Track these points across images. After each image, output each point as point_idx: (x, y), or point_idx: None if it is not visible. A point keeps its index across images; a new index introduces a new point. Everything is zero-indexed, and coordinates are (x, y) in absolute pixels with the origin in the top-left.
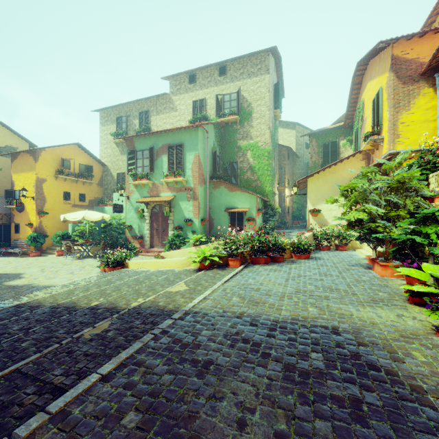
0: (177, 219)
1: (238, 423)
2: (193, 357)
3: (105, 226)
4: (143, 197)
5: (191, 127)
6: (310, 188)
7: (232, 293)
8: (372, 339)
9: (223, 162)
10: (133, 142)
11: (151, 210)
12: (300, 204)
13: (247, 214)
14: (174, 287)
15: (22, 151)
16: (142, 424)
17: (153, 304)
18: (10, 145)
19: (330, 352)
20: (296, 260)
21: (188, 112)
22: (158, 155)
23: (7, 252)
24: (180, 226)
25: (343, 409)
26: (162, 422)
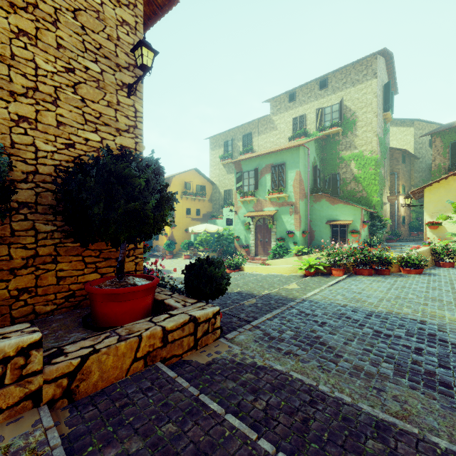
0: (279, 231)
1: (343, 343)
2: (314, 319)
3: (219, 237)
4: (248, 212)
5: (292, 147)
6: (427, 199)
7: (336, 293)
8: (453, 330)
9: (323, 175)
10: (240, 164)
11: (255, 223)
12: (421, 213)
13: (351, 226)
14: (289, 285)
15: None
16: (295, 335)
17: (278, 294)
18: None
19: (411, 331)
20: (404, 275)
21: (287, 129)
22: (262, 174)
23: (151, 254)
24: (282, 238)
25: (408, 349)
26: (305, 336)
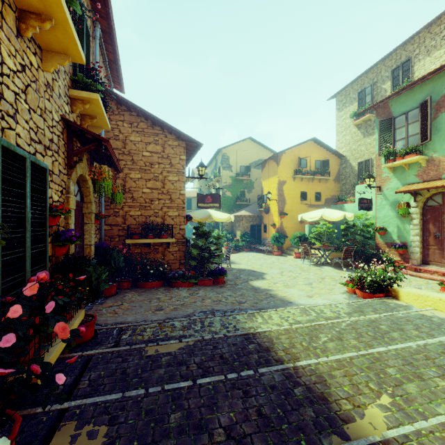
0: None
1: None
2: None
3: (347, 228)
4: (406, 185)
5: None
6: None
7: None
8: None
9: None
10: (387, 107)
11: (422, 203)
12: None
13: None
14: None
15: (268, 158)
16: None
17: None
18: (261, 158)
19: None
20: None
21: None
22: (440, 108)
23: (259, 248)
24: None
25: None
26: None
